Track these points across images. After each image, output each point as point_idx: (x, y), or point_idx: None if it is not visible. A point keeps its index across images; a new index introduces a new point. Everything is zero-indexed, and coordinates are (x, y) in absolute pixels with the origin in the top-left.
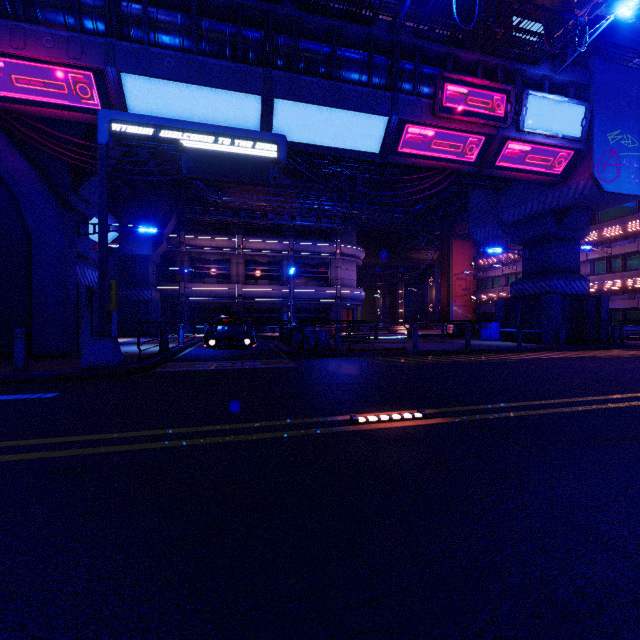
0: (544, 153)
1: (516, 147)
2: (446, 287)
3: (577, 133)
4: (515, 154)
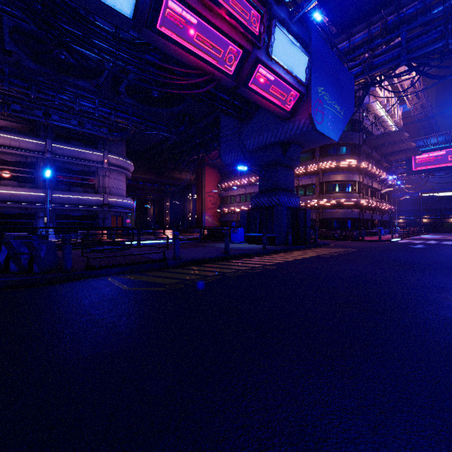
0: (282, 87)
1: (264, 73)
2: (201, 201)
3: (303, 78)
4: (263, 80)
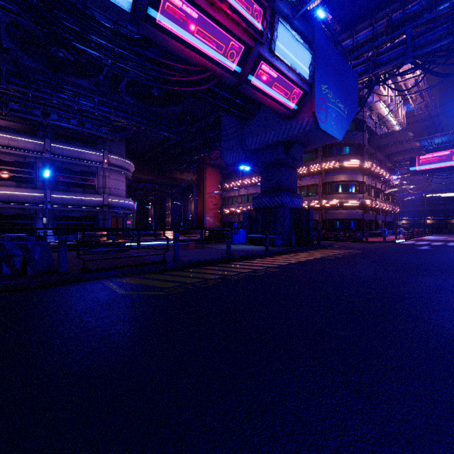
0: (285, 85)
1: (267, 70)
2: (202, 202)
3: (306, 75)
4: (266, 77)
